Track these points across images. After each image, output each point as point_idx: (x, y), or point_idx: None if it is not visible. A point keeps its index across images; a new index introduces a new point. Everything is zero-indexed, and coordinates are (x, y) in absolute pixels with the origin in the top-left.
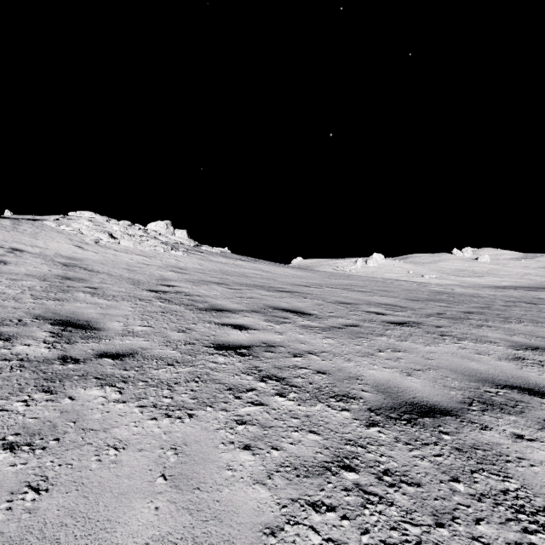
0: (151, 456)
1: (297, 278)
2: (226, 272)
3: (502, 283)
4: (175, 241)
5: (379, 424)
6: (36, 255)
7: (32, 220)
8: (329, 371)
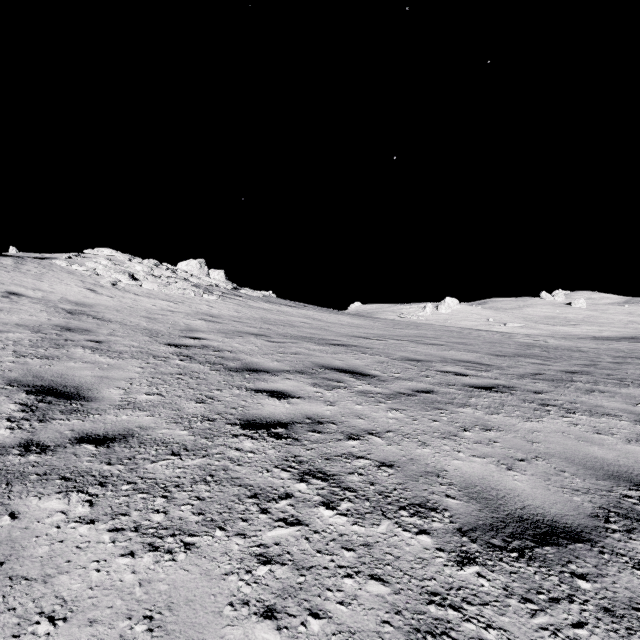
0: (106, 635)
1: (354, 328)
2: (269, 320)
3: (602, 333)
4: (209, 283)
5: (477, 559)
6: (36, 301)
7: (40, 258)
8: (398, 463)
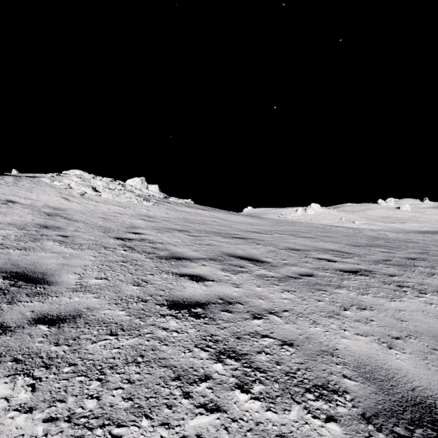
0: None
1: (249, 225)
2: (189, 219)
3: (423, 228)
4: (148, 194)
5: None
6: (25, 206)
7: (32, 177)
8: (297, 341)
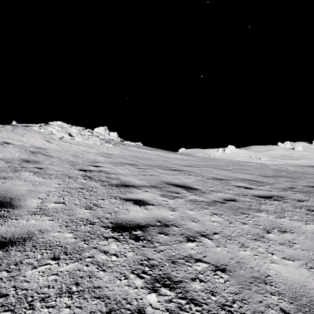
0: None
1: (183, 161)
2: (138, 156)
3: (312, 163)
4: (109, 138)
5: None
6: (16, 146)
7: (26, 126)
8: (229, 266)
